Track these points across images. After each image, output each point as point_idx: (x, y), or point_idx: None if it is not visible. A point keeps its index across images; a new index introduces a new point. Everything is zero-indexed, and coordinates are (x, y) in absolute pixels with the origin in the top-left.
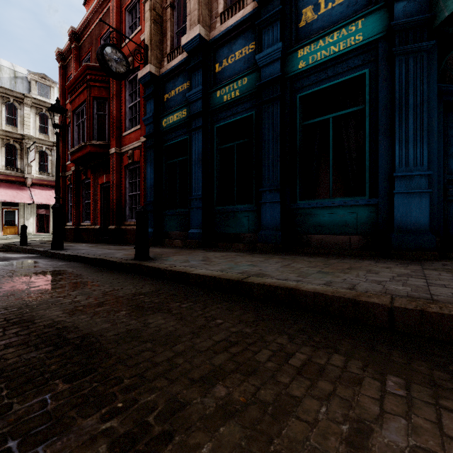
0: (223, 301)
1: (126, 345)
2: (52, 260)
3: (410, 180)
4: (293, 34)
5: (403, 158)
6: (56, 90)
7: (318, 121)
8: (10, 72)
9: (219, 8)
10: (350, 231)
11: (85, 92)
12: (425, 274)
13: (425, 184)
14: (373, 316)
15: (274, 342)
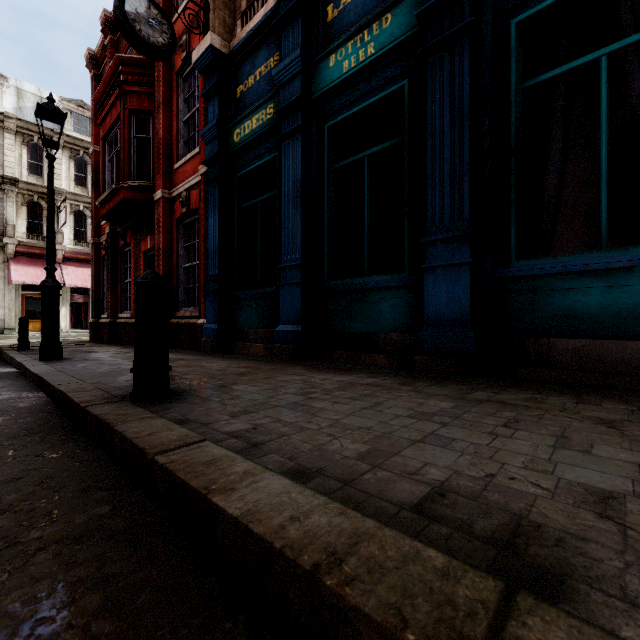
0: None
1: None
2: (10, 384)
3: None
4: None
5: None
6: None
7: (567, 71)
8: (36, 100)
9: None
10: None
11: (119, 103)
12: None
13: None
14: None
15: None
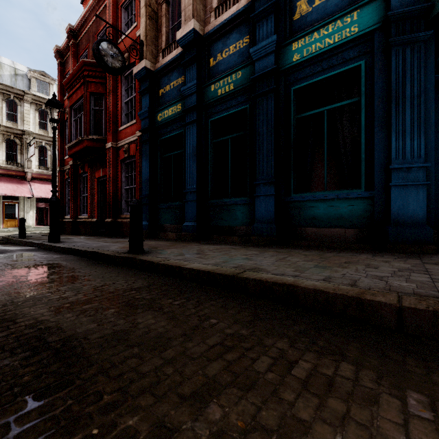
0: (217, 298)
1: (110, 350)
2: (48, 252)
3: (407, 172)
4: (287, 27)
5: (399, 150)
6: (56, 87)
7: (313, 114)
8: (11, 70)
9: (214, 3)
10: (345, 224)
11: (83, 88)
12: (427, 268)
13: (422, 176)
14: (379, 316)
15: (274, 346)
